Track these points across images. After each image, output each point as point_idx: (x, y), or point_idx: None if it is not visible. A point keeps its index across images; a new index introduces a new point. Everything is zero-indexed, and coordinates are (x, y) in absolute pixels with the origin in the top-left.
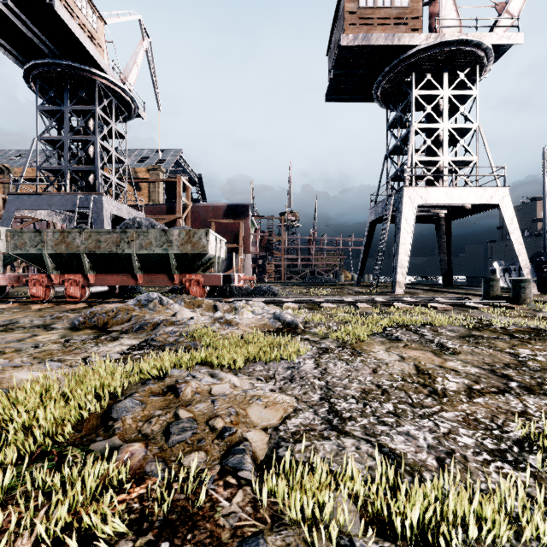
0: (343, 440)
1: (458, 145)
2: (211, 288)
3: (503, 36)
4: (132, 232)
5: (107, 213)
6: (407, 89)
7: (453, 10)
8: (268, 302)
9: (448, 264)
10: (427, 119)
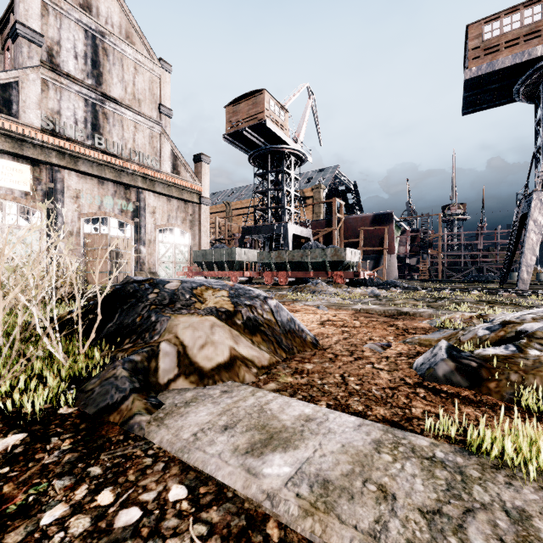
0: None
1: None
2: (350, 280)
3: None
4: (308, 251)
5: (290, 233)
6: None
7: None
8: (381, 289)
9: None
10: None
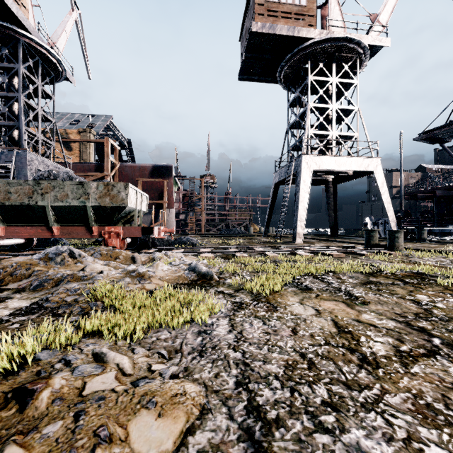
0: None
1: (343, 123)
2: (133, 240)
3: (376, 39)
4: (47, 184)
5: (31, 168)
6: (304, 74)
7: (339, 15)
8: (187, 253)
9: (334, 219)
10: (320, 100)
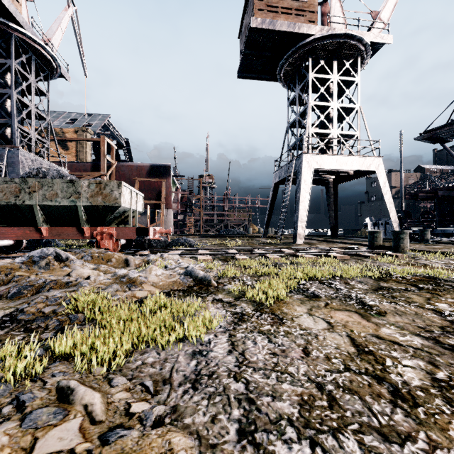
0: None
1: (344, 121)
2: (127, 241)
3: (378, 36)
4: (34, 182)
5: (24, 166)
6: (305, 71)
7: (340, 11)
8: (184, 255)
9: (335, 219)
10: (320, 99)
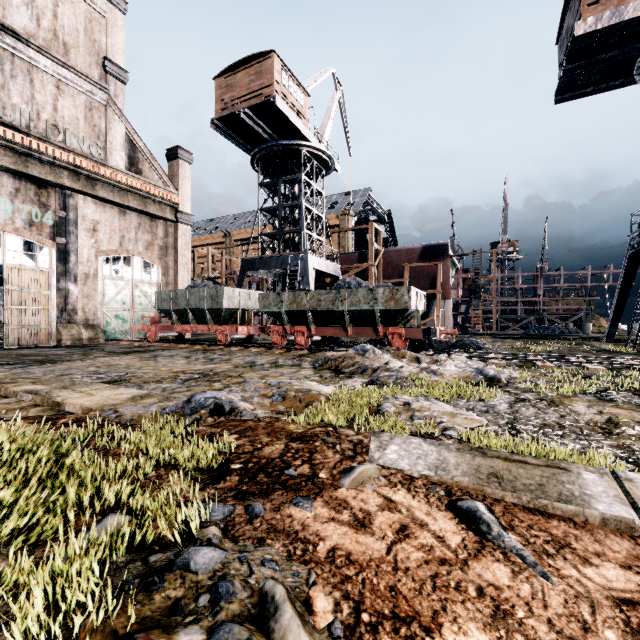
0: (514, 438)
1: None
2: (410, 340)
3: None
4: (345, 292)
5: (311, 268)
6: None
7: None
8: (472, 357)
9: None
10: None
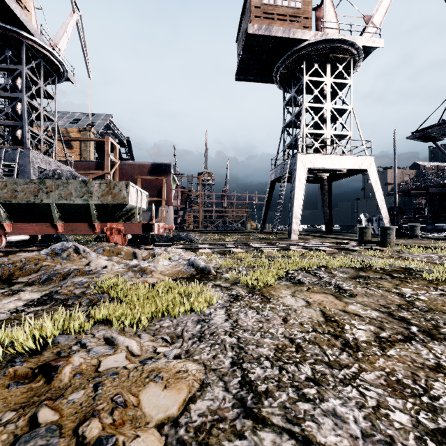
0: (260, 435)
1: (338, 122)
2: (133, 236)
3: (370, 40)
4: (51, 183)
5: (34, 166)
6: (299, 75)
7: (334, 16)
8: (185, 249)
9: (329, 215)
10: (315, 100)
